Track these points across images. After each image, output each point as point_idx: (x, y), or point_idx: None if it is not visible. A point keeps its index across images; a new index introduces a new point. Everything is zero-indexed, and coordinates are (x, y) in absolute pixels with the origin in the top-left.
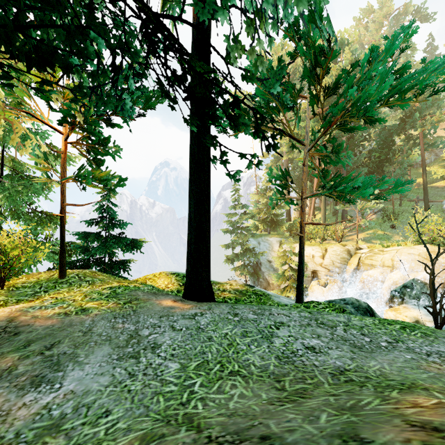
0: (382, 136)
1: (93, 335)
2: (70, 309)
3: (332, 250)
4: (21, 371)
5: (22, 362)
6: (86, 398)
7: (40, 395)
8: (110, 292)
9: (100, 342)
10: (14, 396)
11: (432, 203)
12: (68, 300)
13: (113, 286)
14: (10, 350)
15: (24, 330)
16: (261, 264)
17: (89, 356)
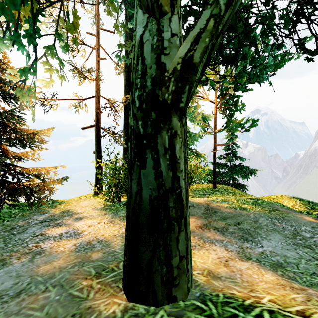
0: None
1: (261, 224)
2: (234, 206)
3: None
4: (232, 231)
5: (228, 226)
6: (288, 259)
7: (253, 246)
8: (252, 201)
9: (270, 230)
10: (238, 241)
11: None
12: (228, 200)
13: (252, 198)
14: (217, 218)
15: (217, 211)
16: None
17: (268, 236)
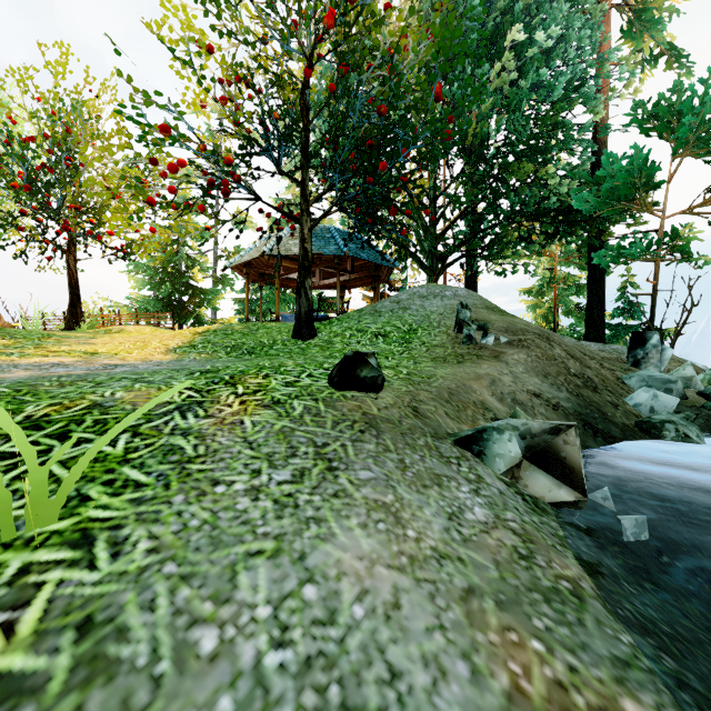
0: None
1: None
2: None
3: None
4: None
5: None
6: None
7: None
8: None
9: None
10: None
11: None
12: None
13: None
14: None
15: None
16: None
17: None
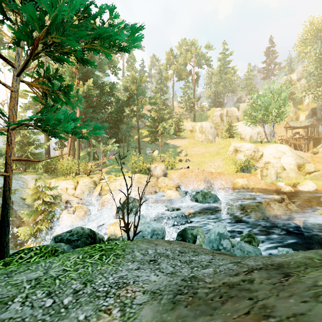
0: (118, 105)
1: None
2: None
3: (83, 182)
4: None
5: None
6: None
7: None
8: None
9: None
10: None
11: (142, 150)
12: None
13: None
14: None
15: None
16: (12, 203)
17: None
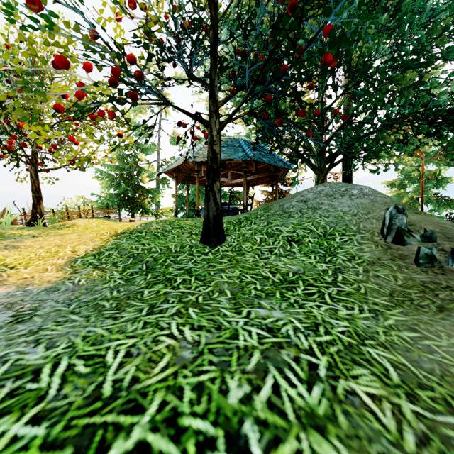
0: None
1: None
2: None
3: None
4: None
5: None
6: None
7: None
8: None
9: None
10: None
11: None
12: None
13: None
14: None
15: None
16: None
17: None
